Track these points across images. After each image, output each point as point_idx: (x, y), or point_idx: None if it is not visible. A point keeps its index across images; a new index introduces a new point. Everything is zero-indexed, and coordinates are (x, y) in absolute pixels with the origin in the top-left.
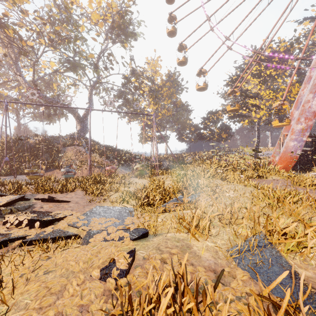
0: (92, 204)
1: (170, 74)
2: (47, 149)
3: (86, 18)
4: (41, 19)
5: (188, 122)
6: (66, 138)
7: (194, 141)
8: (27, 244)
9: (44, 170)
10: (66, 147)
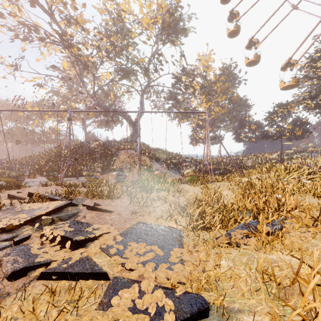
0: (134, 218)
1: (224, 67)
2: (103, 153)
3: (137, 24)
4: (99, 33)
5: (247, 119)
6: (120, 142)
7: (255, 141)
8: (47, 277)
9: (99, 173)
10: (119, 151)
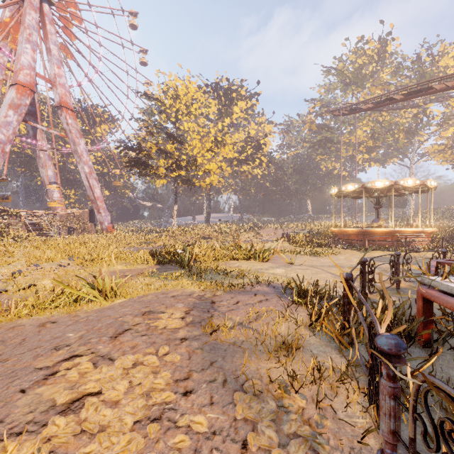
0: None
1: None
2: None
3: None
4: None
5: None
6: None
7: None
8: None
9: None
10: None
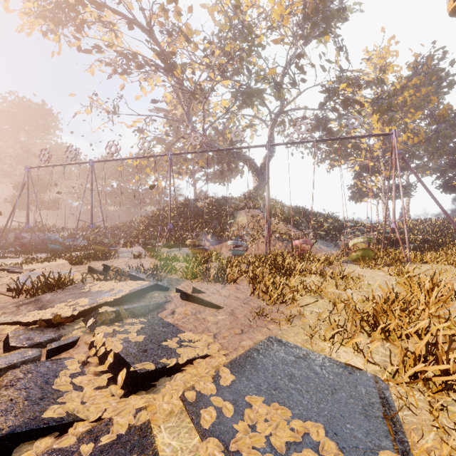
0: (261, 326)
1: (418, 62)
2: (216, 215)
3: (264, 20)
4: (210, 43)
5: None
6: (239, 199)
7: None
8: None
9: (209, 242)
10: (238, 211)
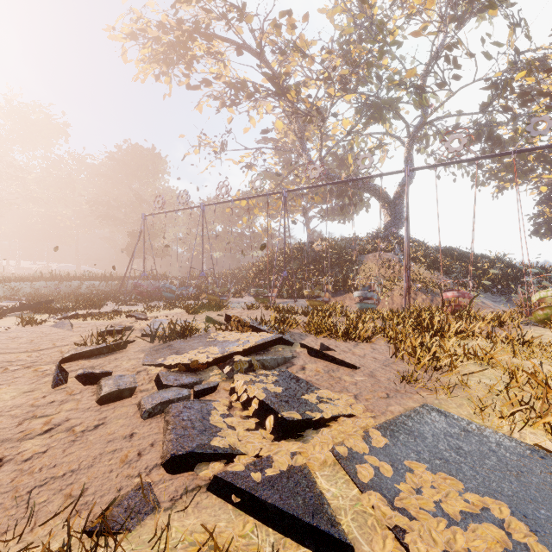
0: (410, 392)
1: None
2: (336, 260)
3: (399, 8)
4: (329, 53)
5: None
6: (365, 240)
7: None
8: (223, 490)
9: (330, 293)
10: (365, 255)
